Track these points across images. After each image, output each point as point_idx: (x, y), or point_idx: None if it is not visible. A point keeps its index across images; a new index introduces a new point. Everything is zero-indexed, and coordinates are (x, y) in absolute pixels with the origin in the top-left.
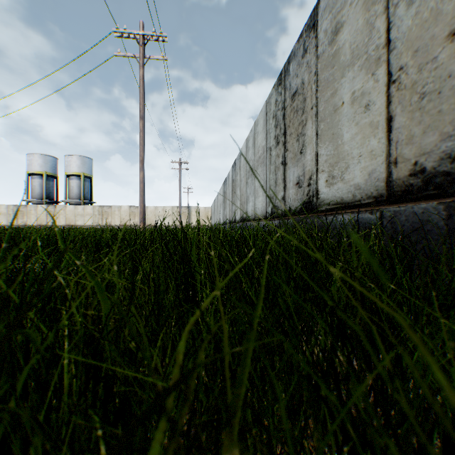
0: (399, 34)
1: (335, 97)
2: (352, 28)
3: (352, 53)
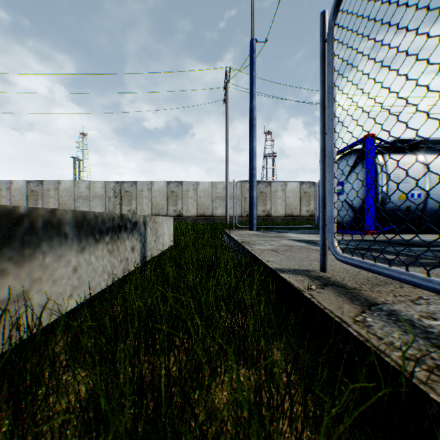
0: (13, 200)
1: (1, 200)
2: (5, 193)
3: (6, 196)
